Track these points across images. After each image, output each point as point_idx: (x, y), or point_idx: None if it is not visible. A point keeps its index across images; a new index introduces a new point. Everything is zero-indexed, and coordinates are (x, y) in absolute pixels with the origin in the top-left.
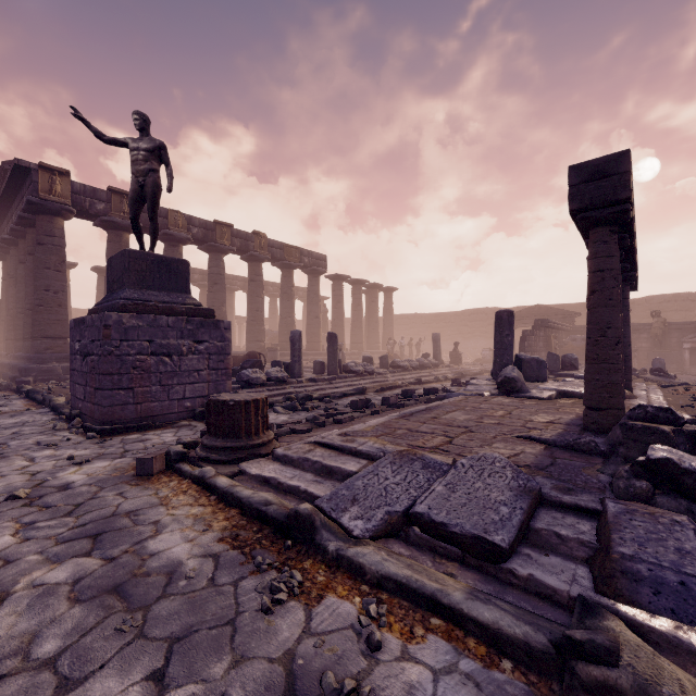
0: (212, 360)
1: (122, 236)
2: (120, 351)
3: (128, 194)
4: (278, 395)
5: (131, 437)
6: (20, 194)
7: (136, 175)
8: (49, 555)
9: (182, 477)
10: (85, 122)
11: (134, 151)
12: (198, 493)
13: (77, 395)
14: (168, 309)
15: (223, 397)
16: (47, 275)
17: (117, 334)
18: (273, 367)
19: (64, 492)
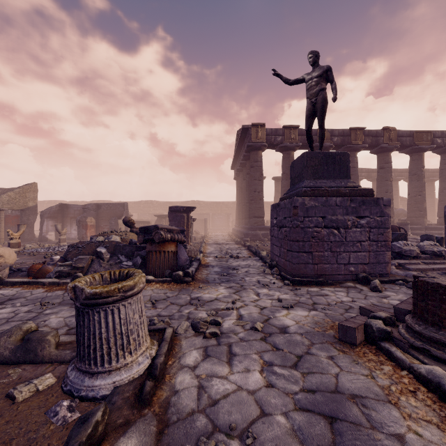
0: (372, 233)
1: (290, 154)
2: (303, 225)
3: (293, 126)
4: (438, 269)
5: (312, 290)
6: (243, 144)
7: (310, 98)
8: (293, 424)
9: (393, 363)
10: (279, 76)
11: (308, 82)
12: (436, 405)
13: (275, 252)
14: (334, 192)
15: (441, 280)
16: (255, 183)
17: (301, 212)
18: (423, 240)
19: (284, 335)
